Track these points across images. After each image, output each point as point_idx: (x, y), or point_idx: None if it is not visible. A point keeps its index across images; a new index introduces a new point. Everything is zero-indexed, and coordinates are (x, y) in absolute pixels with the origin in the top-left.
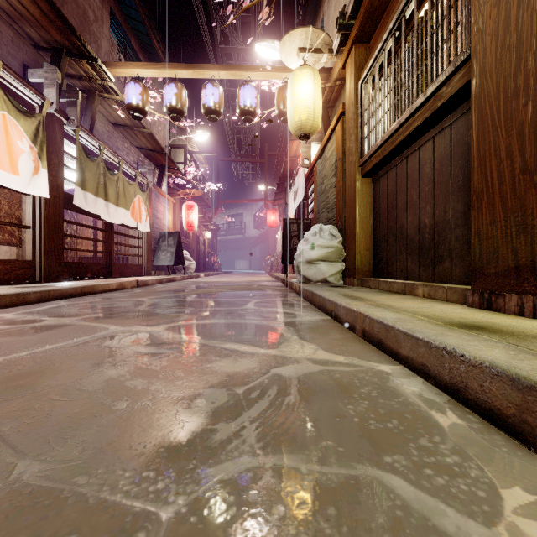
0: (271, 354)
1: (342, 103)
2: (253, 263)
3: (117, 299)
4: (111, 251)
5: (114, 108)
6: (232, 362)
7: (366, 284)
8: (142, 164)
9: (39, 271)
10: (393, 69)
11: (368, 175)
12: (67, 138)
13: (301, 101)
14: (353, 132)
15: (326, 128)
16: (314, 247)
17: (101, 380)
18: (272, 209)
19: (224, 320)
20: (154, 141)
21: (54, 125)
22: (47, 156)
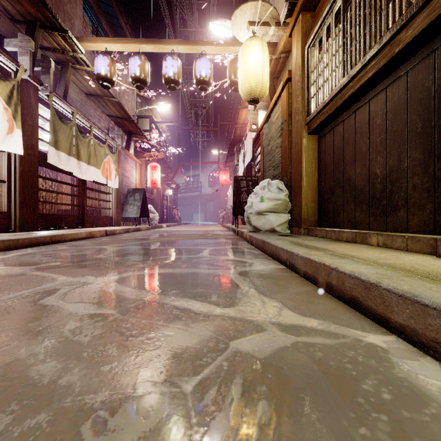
0: (229, 316)
1: (288, 70)
2: (208, 215)
3: (82, 247)
4: (83, 204)
5: (86, 79)
6: (182, 328)
7: (312, 233)
8: (112, 130)
9: (15, 221)
10: (342, 27)
11: (314, 133)
12: (42, 103)
13: (251, 69)
14: (300, 93)
15: (272, 96)
16: (263, 199)
17: (1, 364)
18: (224, 170)
19: (178, 269)
20: (122, 109)
21: (29, 90)
22: (22, 118)
